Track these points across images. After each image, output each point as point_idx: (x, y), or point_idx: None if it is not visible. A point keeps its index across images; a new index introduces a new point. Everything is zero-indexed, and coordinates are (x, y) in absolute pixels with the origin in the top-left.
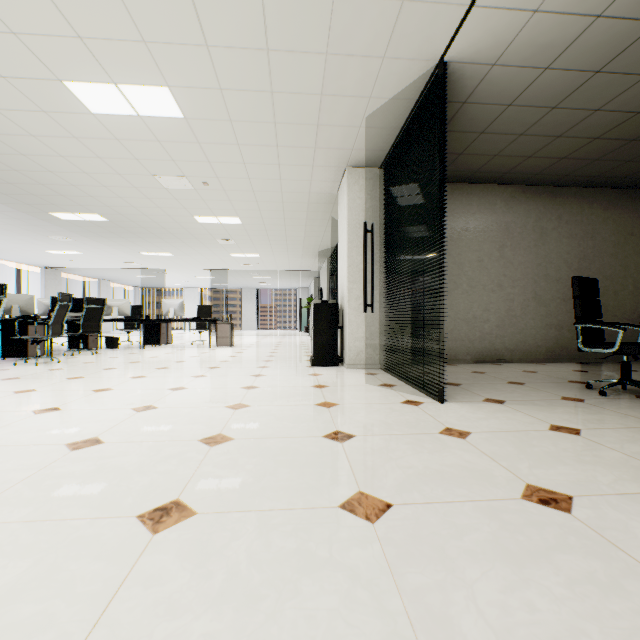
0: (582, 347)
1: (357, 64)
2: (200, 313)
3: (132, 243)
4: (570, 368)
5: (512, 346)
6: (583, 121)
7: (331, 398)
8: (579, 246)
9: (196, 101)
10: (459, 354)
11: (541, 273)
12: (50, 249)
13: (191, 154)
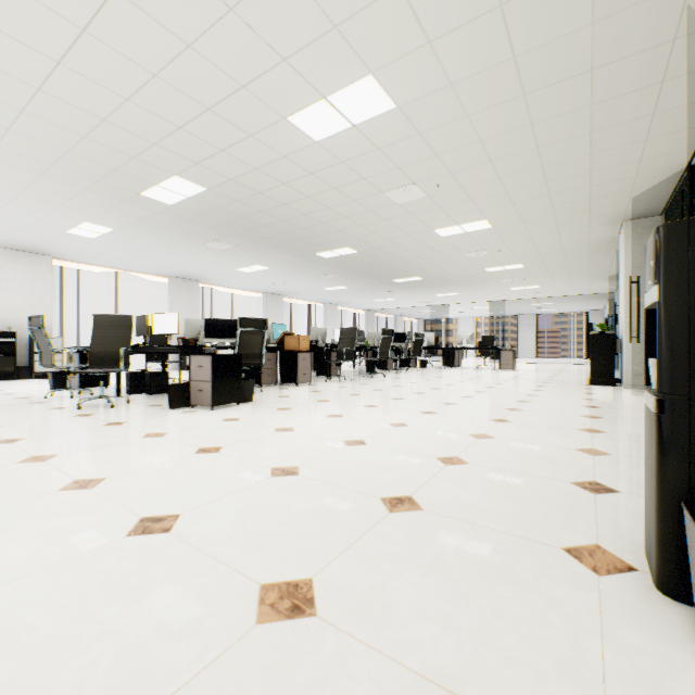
0: None
1: (614, 183)
2: (483, 342)
3: (431, 290)
4: None
5: None
6: None
7: (595, 398)
8: None
9: (501, 220)
10: None
11: None
12: (377, 299)
13: (491, 240)
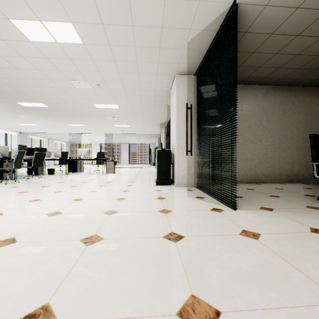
0: (316, 176)
1: (183, 5)
2: (98, 156)
3: (62, 119)
4: (301, 186)
5: (267, 174)
6: (313, 44)
7: (167, 206)
8: (304, 119)
9: (89, 32)
10: (237, 178)
11: (283, 134)
12: (21, 122)
13: (89, 67)
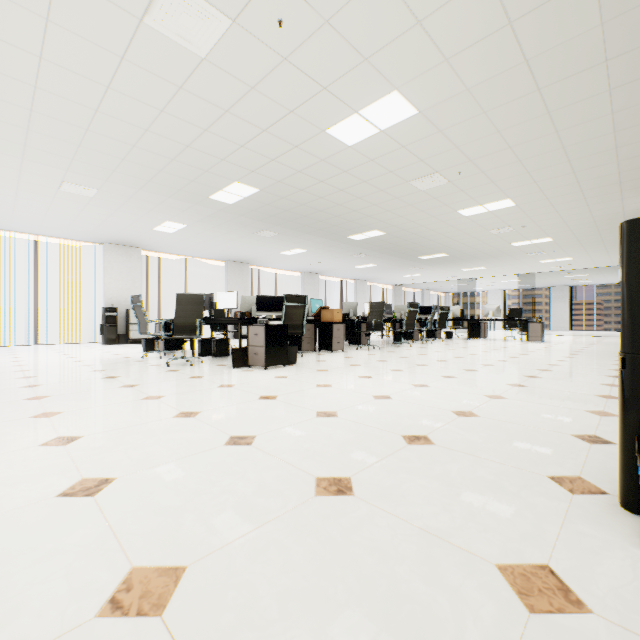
0: None
1: None
2: (510, 314)
3: (457, 265)
4: None
5: None
6: None
7: None
8: None
9: (524, 198)
10: None
11: None
12: (404, 275)
13: (516, 217)
